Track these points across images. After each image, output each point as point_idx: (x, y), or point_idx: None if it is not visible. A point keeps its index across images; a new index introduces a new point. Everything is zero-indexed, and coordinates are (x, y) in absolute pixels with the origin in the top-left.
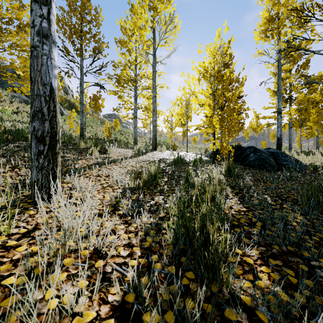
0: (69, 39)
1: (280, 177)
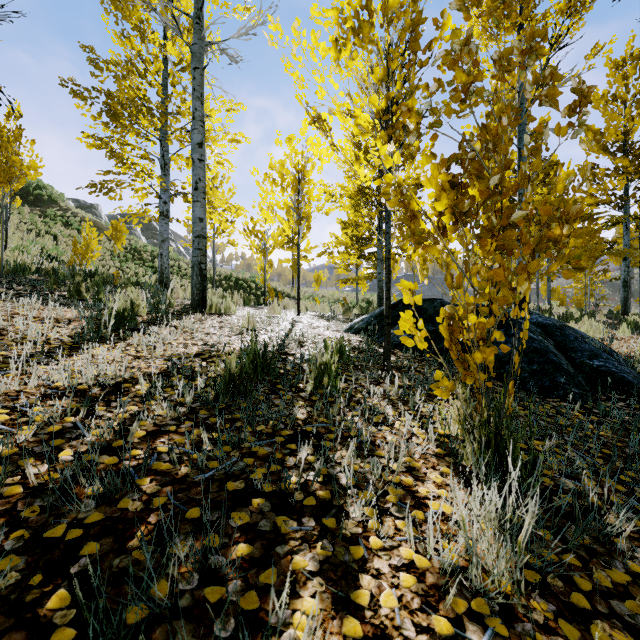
0: None
1: None
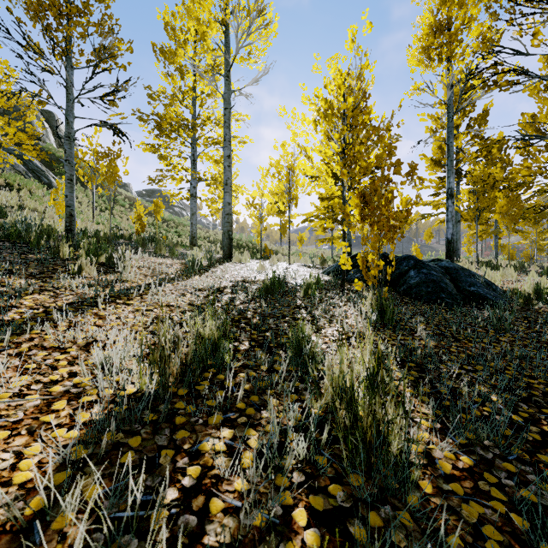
0: (34, 18)
1: (478, 323)
